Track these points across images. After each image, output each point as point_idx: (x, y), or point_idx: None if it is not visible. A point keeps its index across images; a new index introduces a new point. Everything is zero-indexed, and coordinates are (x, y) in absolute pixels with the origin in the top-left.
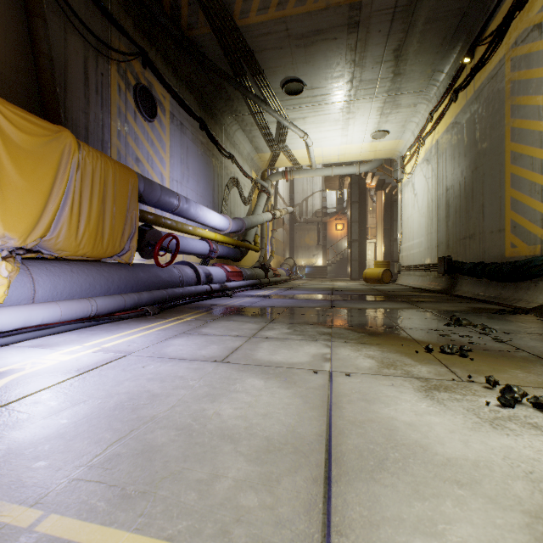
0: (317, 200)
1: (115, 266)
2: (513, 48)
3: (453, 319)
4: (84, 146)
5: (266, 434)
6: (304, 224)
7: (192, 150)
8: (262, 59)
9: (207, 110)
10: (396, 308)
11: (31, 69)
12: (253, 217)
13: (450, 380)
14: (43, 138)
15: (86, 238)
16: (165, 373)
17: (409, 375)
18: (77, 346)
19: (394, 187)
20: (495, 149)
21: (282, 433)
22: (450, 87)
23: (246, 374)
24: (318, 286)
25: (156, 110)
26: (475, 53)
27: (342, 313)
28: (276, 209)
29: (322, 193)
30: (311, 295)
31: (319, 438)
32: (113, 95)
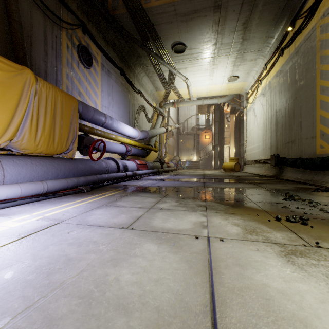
0: (193, 120)
1: (63, 160)
2: (322, 19)
3: (287, 195)
4: (40, 80)
5: (157, 304)
6: (185, 135)
7: (115, 88)
8: (159, 30)
9: (125, 63)
10: (247, 187)
11: (7, 31)
12: (154, 130)
13: (302, 245)
14: (10, 73)
15: (42, 141)
16: (83, 238)
17: (268, 240)
18: (27, 215)
19: (241, 112)
20: (309, 85)
21: (171, 302)
22: (279, 47)
23: (144, 239)
24: (194, 173)
25: (92, 61)
26: (295, 24)
27: (211, 191)
28: (168, 126)
29: (197, 116)
30: (190, 179)
31: (204, 309)
32: (63, 50)
